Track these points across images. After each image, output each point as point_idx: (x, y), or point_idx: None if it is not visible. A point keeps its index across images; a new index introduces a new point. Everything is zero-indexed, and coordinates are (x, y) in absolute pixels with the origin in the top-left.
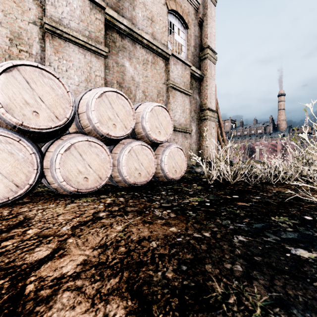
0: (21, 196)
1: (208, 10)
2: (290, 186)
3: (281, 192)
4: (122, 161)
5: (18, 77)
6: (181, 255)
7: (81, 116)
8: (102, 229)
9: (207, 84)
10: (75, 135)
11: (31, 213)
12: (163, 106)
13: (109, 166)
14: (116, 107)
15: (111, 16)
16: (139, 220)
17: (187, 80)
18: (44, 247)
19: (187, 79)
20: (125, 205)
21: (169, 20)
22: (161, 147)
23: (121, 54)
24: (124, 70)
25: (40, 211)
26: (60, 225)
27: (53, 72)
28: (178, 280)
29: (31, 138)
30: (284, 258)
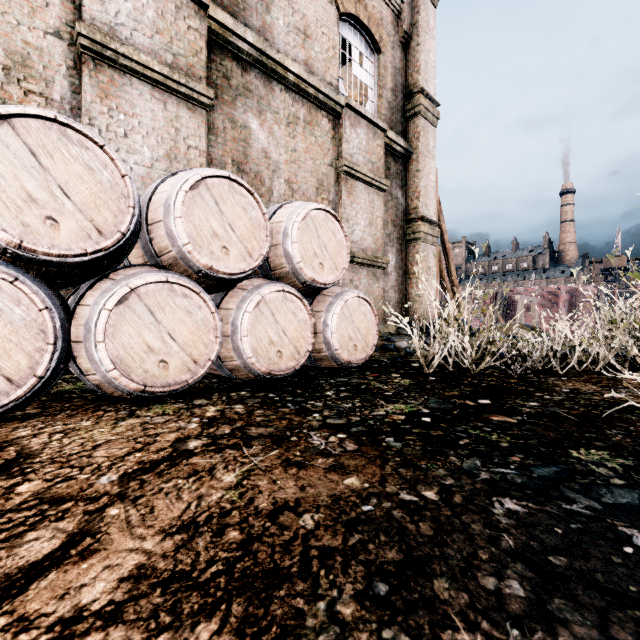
0: (18, 402)
1: (422, 15)
2: (597, 378)
3: (581, 392)
4: (241, 326)
5: (11, 142)
6: (372, 552)
7: (154, 230)
8: (190, 482)
9: (420, 167)
10: (139, 271)
11: (37, 442)
12: (329, 209)
13: (214, 337)
14: (229, 211)
15: (220, 22)
16: (277, 459)
17: (378, 160)
18: (48, 531)
19: (379, 157)
20: (246, 422)
21: (341, 34)
22: (325, 297)
23: (242, 103)
24: (248, 136)
25: (58, 437)
26: (96, 470)
27: (91, 133)
28: (368, 625)
29: (44, 277)
30: (622, 561)
